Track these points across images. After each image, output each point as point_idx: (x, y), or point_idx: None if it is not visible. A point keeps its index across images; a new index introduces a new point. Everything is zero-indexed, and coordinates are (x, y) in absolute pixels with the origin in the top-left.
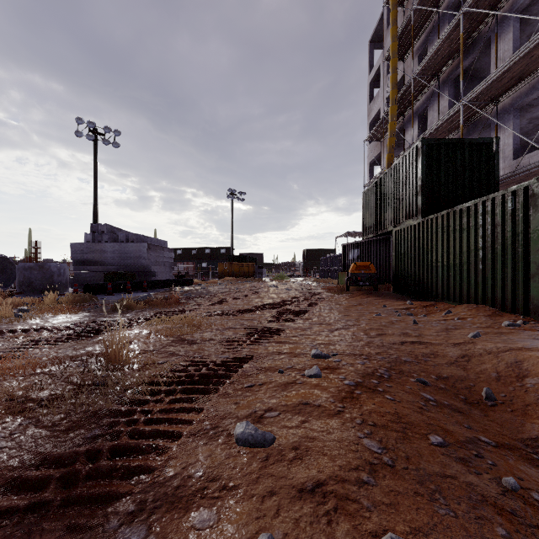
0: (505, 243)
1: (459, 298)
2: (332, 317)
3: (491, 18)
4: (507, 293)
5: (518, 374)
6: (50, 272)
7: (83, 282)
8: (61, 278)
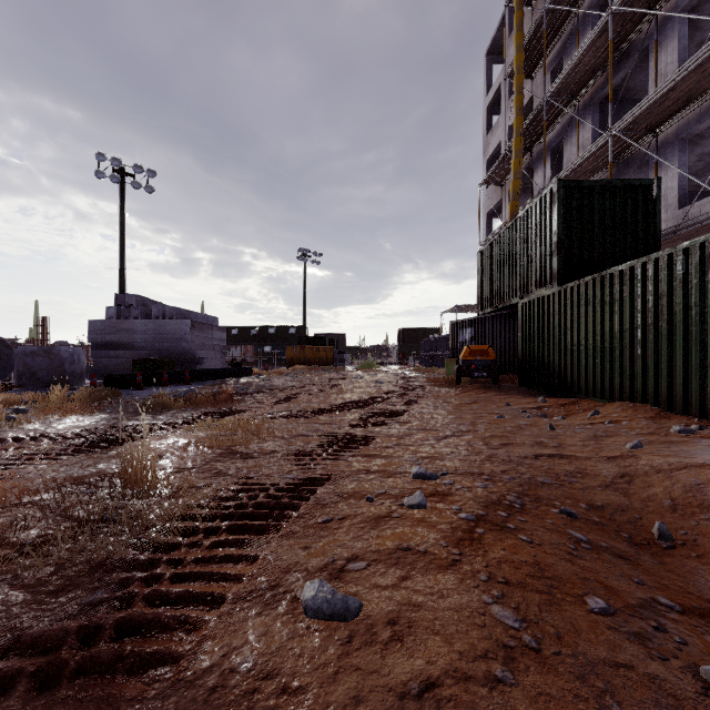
0: (673, 320)
1: (609, 394)
2: (438, 420)
3: (649, 20)
4: (676, 387)
5: (701, 502)
6: (59, 359)
7: (105, 372)
8: (75, 366)
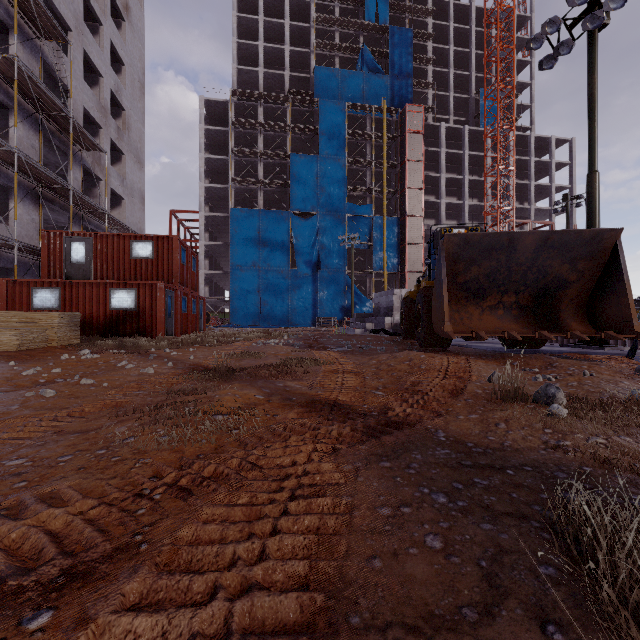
0: None
1: None
2: None
3: None
4: None
5: None
6: None
7: None
8: None
